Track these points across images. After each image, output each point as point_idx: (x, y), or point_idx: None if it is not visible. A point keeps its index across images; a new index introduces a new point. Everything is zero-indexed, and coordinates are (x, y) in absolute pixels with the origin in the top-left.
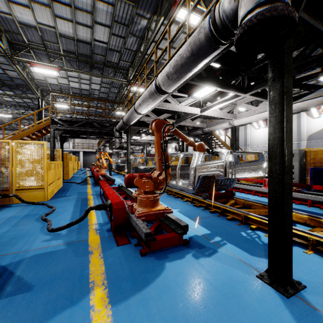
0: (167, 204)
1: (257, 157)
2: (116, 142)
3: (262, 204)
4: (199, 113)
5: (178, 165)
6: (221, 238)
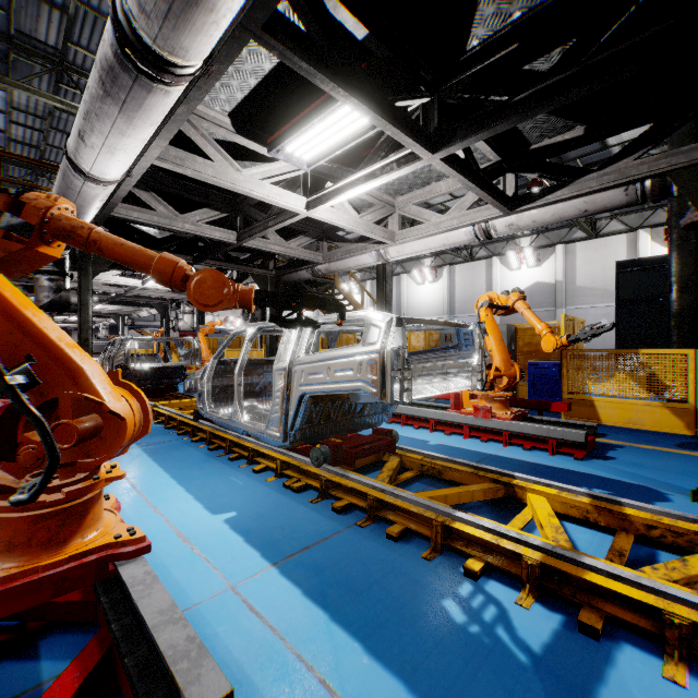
0: (197, 490)
1: (429, 340)
2: (40, 286)
3: (471, 465)
4: (302, 212)
5: (241, 362)
6: (386, 670)
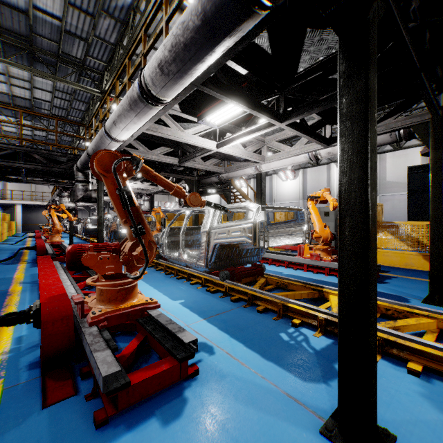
0: (164, 291)
1: (287, 216)
2: (77, 188)
3: (302, 282)
4: (214, 149)
5: (183, 228)
6: (253, 351)
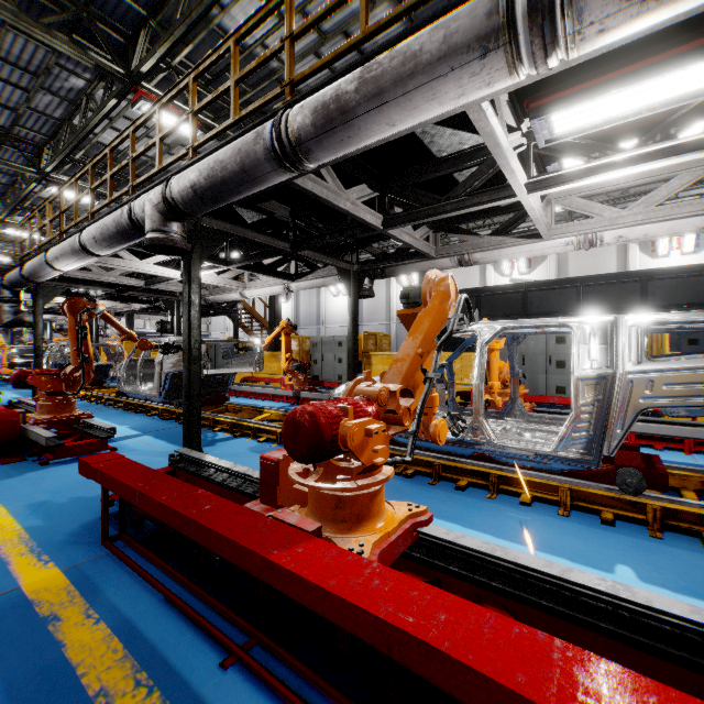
0: (115, 421)
1: (302, 346)
2: (4, 310)
3: (253, 406)
4: (179, 278)
5: (141, 359)
6: (167, 442)
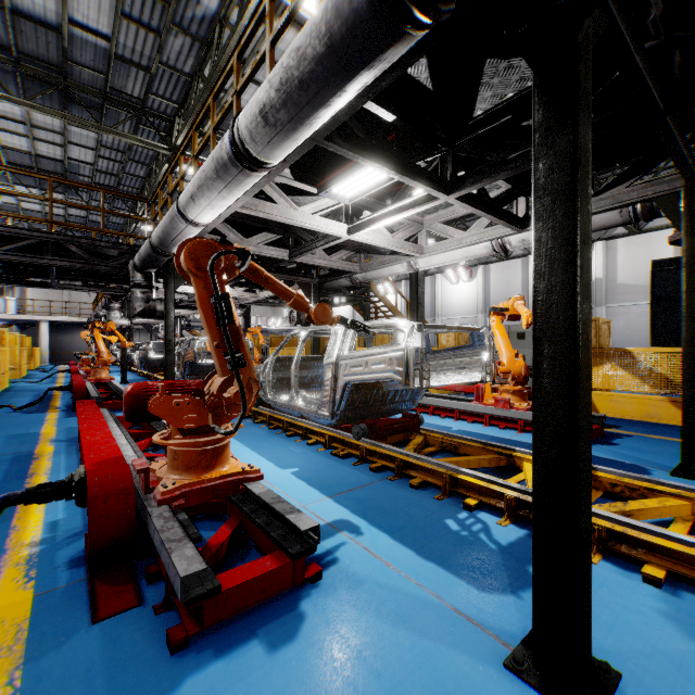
0: (267, 455)
1: (458, 340)
2: (135, 297)
3: (481, 442)
4: (344, 236)
5: (296, 358)
6: (404, 546)
